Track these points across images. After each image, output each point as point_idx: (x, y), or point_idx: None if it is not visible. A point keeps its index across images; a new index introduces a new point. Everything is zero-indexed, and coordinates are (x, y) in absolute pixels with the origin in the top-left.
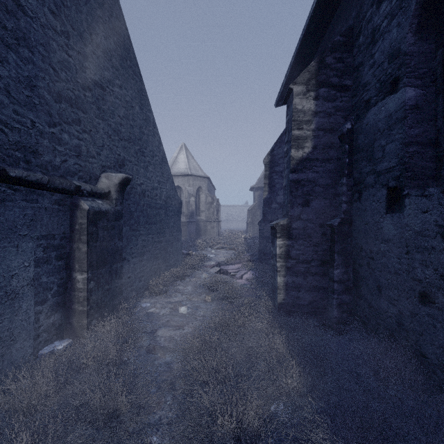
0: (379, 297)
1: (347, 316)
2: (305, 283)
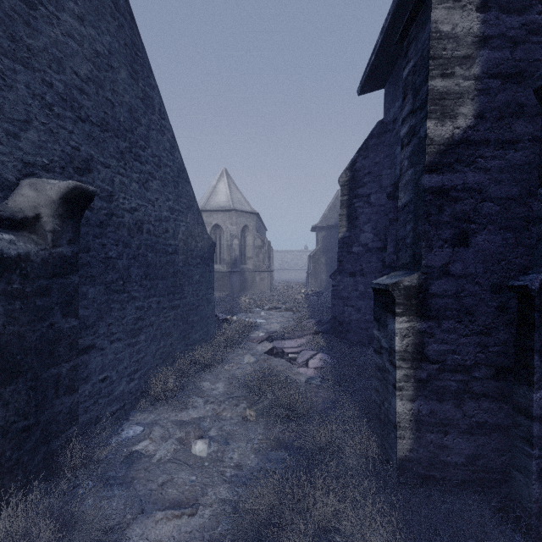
0: None
1: None
2: (459, 416)
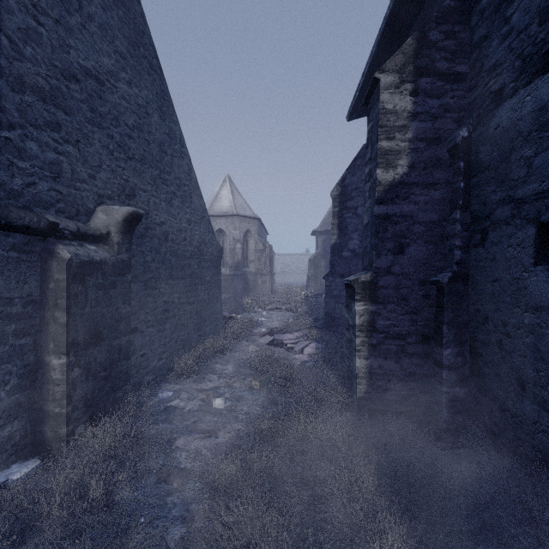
0: (520, 398)
1: (461, 419)
2: (398, 368)
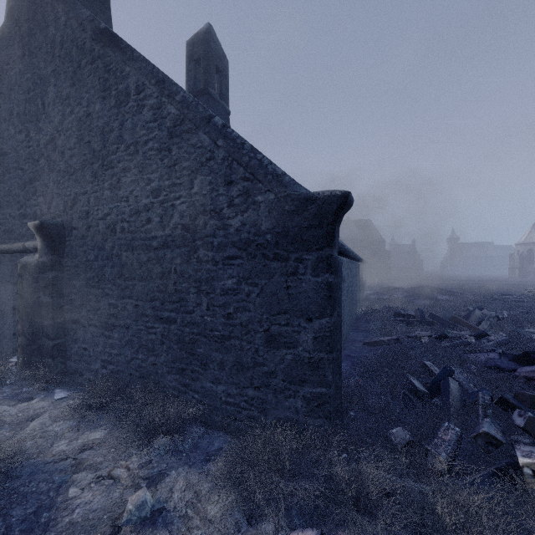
0: None
1: None
2: None
